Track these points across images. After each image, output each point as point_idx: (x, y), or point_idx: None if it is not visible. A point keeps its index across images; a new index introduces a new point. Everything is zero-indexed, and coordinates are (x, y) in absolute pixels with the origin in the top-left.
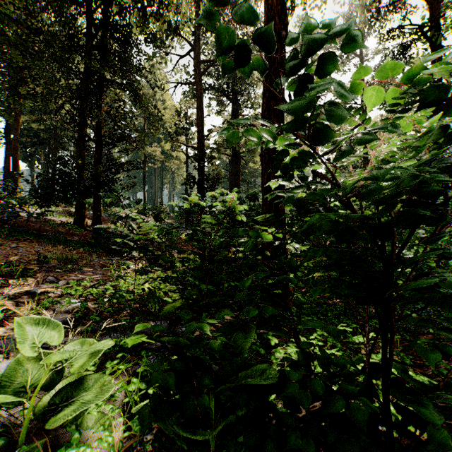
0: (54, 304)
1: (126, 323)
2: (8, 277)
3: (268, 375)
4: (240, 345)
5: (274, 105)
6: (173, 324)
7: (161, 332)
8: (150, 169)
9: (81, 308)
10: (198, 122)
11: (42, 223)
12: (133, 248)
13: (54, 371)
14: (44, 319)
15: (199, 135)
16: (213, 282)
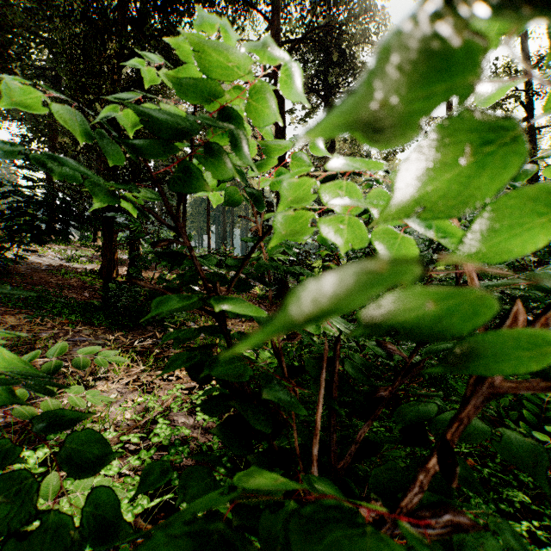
0: None
1: None
2: None
3: None
4: None
5: None
6: None
7: None
8: (219, 205)
9: None
10: (276, 127)
11: (50, 272)
12: None
13: None
14: None
15: None
16: None
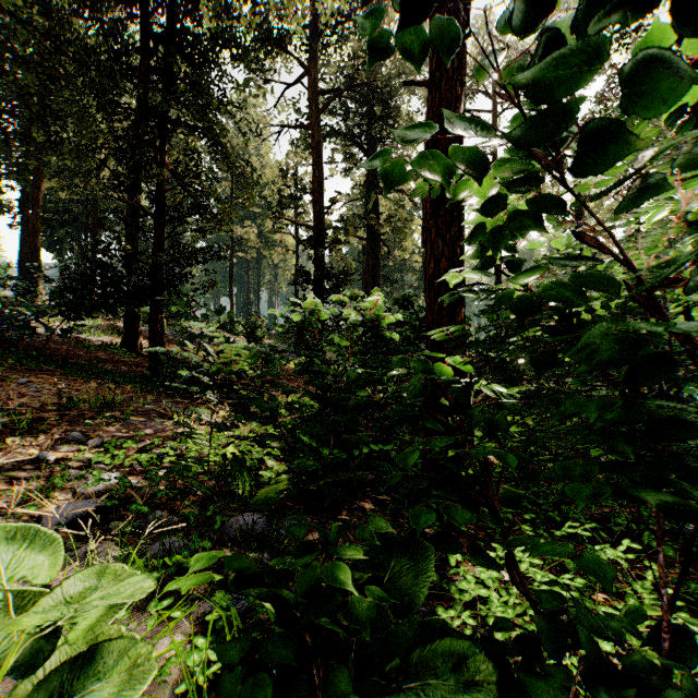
0: (75, 481)
1: (192, 518)
2: (7, 434)
3: (472, 669)
4: (406, 589)
5: (446, 142)
6: (274, 520)
7: (245, 574)
8: (241, 262)
9: (119, 488)
10: (314, 186)
11: (72, 345)
12: (206, 388)
13: (40, 632)
14: (24, 529)
15: (316, 206)
16: (341, 441)
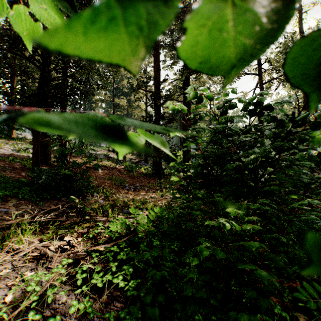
0: None
1: None
2: None
3: None
4: None
5: None
6: None
7: None
8: None
9: None
10: (154, 69)
11: (1, 158)
12: None
13: None
14: None
15: (156, 80)
16: None
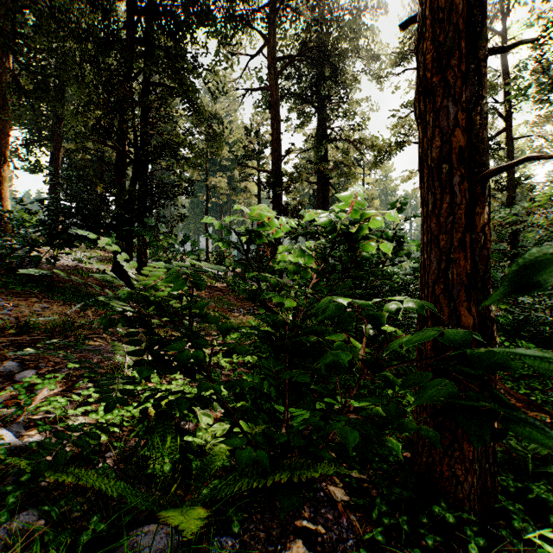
0: None
1: (51, 550)
2: None
3: None
4: None
5: None
6: None
7: None
8: (215, 207)
9: None
10: (272, 138)
11: (69, 272)
12: (109, 323)
13: None
14: None
15: (274, 154)
16: None
